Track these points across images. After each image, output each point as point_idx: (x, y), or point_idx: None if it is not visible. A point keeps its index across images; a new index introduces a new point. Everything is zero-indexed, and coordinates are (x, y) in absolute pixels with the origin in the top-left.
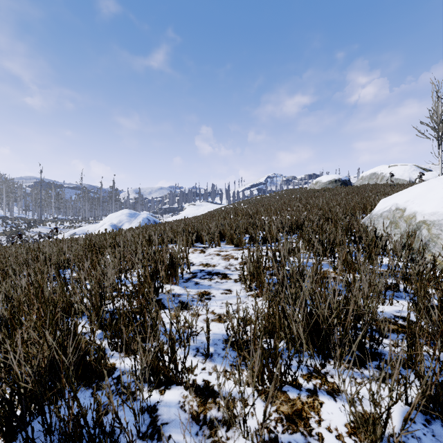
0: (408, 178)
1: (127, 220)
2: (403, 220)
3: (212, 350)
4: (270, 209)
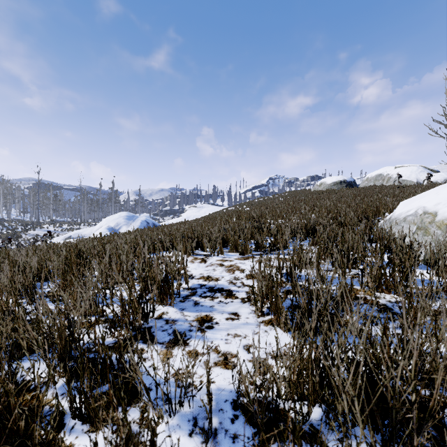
0: (415, 180)
1: (125, 223)
2: (435, 226)
3: (216, 422)
4: (276, 212)
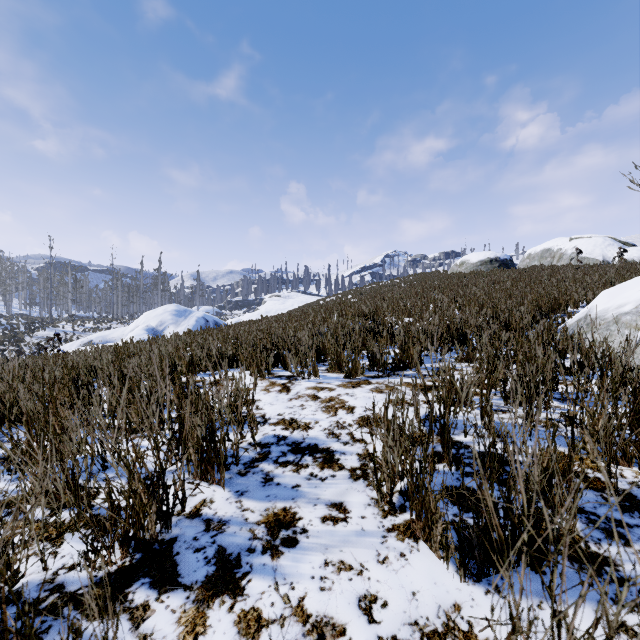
0: (600, 257)
1: (173, 321)
2: None
3: None
4: (398, 305)
